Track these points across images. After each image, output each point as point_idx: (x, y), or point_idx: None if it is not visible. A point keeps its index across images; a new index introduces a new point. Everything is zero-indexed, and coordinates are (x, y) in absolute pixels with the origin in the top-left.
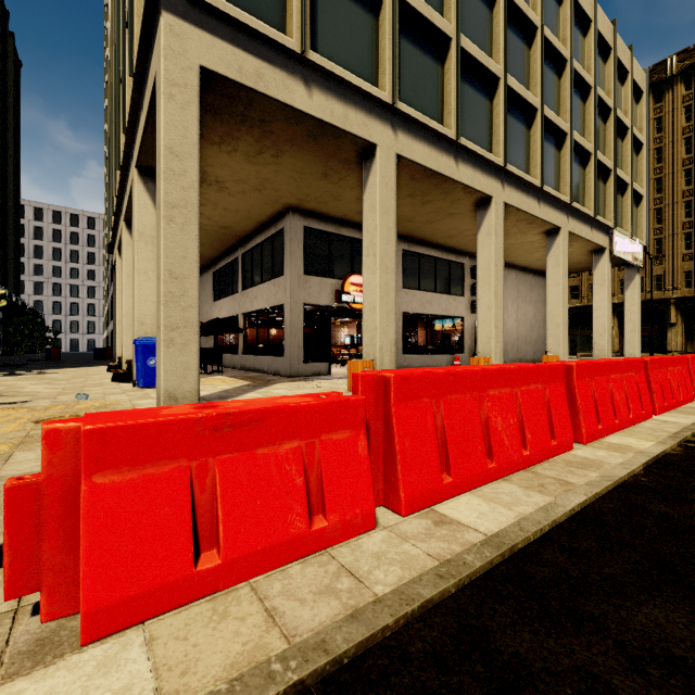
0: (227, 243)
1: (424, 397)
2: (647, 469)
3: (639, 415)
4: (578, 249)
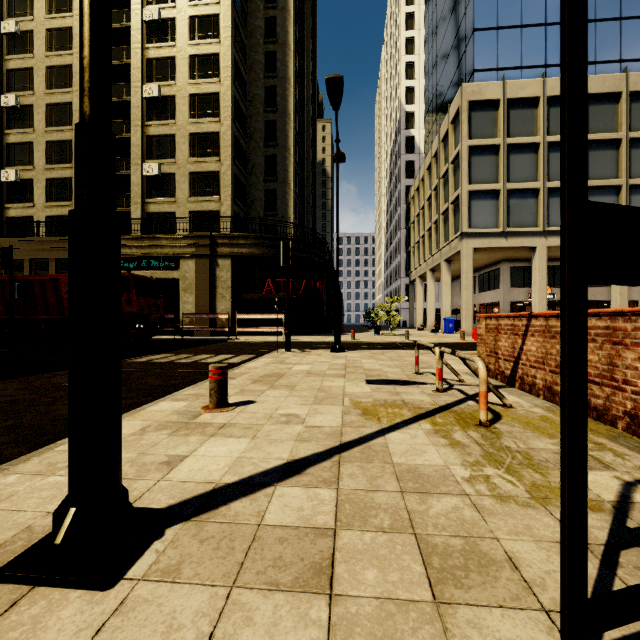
0: None
1: None
2: None
3: None
4: None
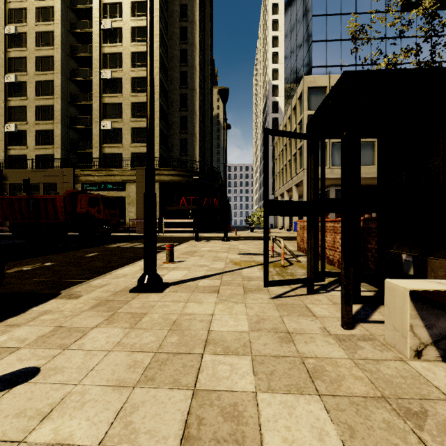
0: None
1: None
2: None
3: None
4: None
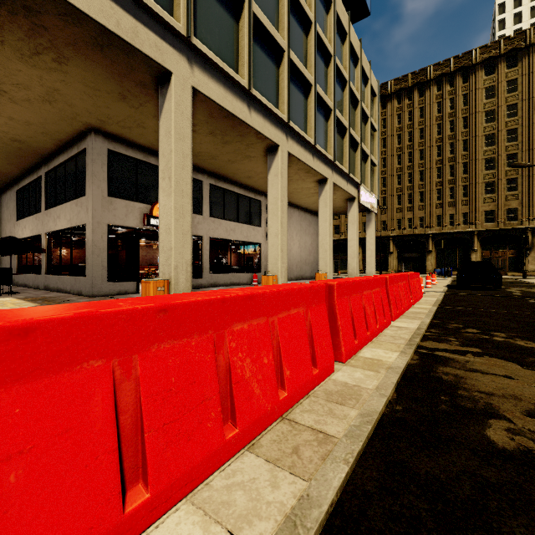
0: (27, 160)
1: (87, 360)
2: (399, 390)
3: (383, 324)
4: (339, 197)
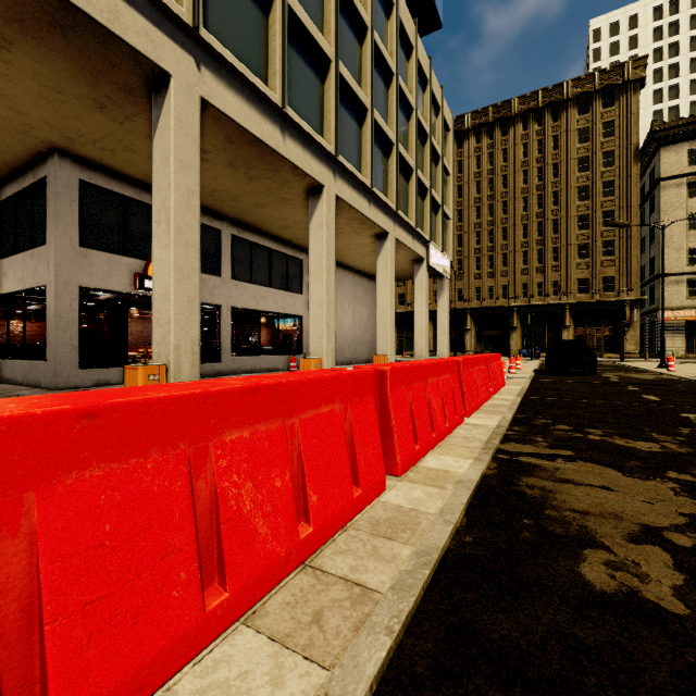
0: None
1: None
2: (470, 513)
3: (454, 422)
4: (403, 257)
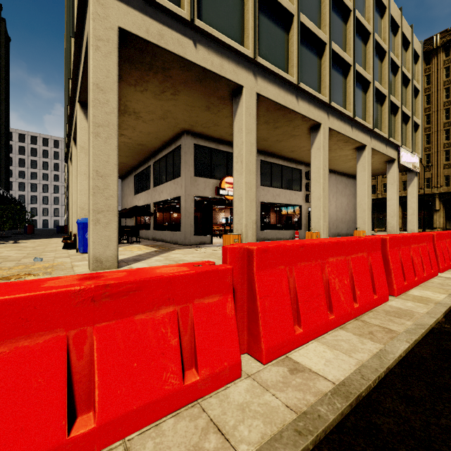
0: (143, 156)
1: (280, 265)
2: (447, 317)
3: (430, 273)
4: (377, 160)
